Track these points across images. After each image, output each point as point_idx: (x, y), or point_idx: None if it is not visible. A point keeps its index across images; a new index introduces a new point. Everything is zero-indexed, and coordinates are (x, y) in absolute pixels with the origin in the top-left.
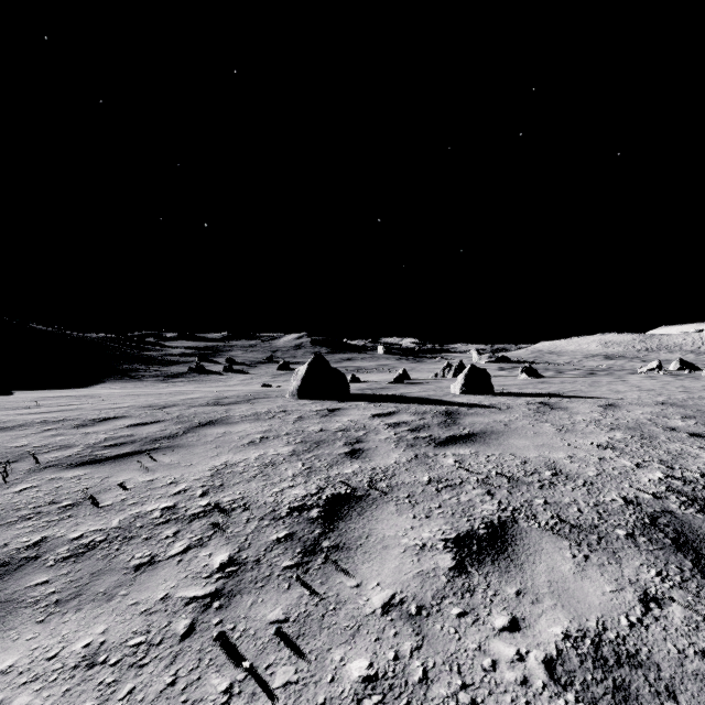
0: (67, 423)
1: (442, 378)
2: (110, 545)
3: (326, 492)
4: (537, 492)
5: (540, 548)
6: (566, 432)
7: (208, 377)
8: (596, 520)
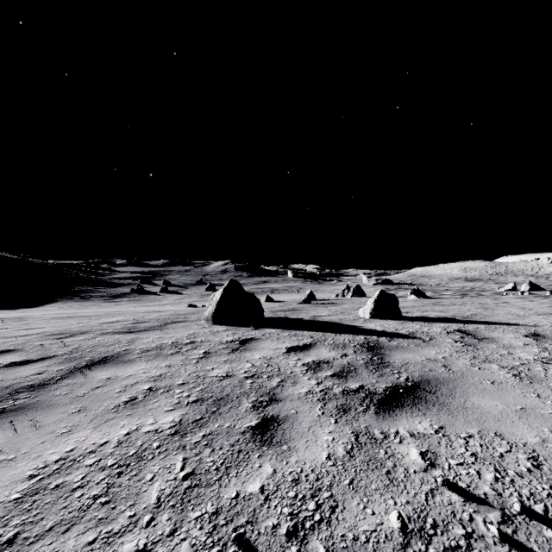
0: None
1: (342, 298)
2: None
3: None
4: None
5: None
6: (531, 381)
7: (147, 297)
8: None
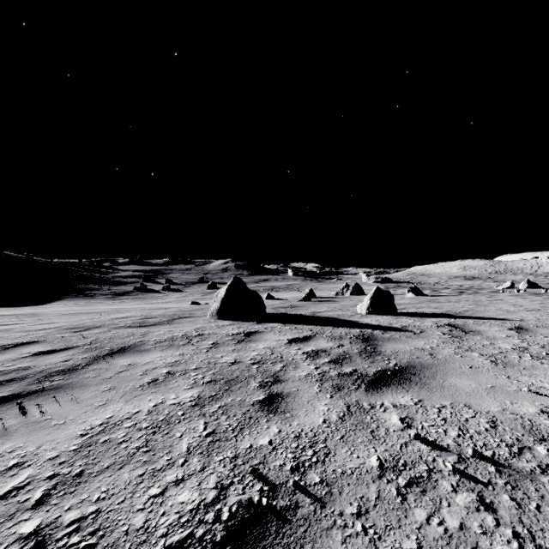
0: None
1: (341, 296)
2: None
3: (230, 499)
4: None
5: None
6: (505, 366)
7: (150, 295)
8: None
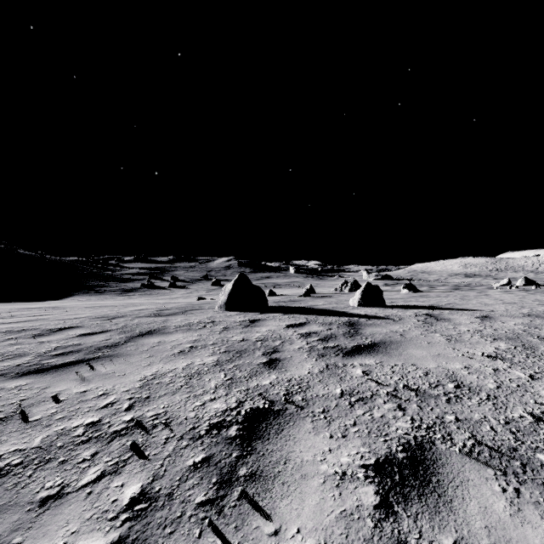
0: (28, 333)
1: (340, 292)
2: (24, 471)
3: (245, 407)
4: (445, 407)
5: (465, 478)
6: (456, 342)
7: (157, 291)
8: (513, 441)
